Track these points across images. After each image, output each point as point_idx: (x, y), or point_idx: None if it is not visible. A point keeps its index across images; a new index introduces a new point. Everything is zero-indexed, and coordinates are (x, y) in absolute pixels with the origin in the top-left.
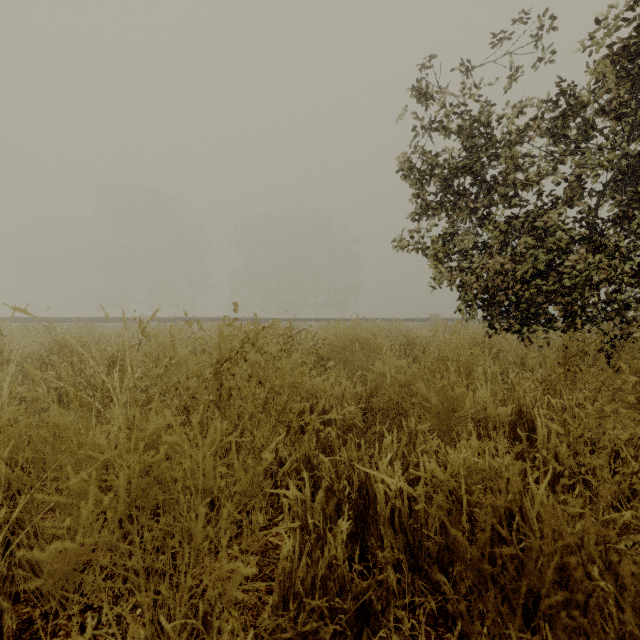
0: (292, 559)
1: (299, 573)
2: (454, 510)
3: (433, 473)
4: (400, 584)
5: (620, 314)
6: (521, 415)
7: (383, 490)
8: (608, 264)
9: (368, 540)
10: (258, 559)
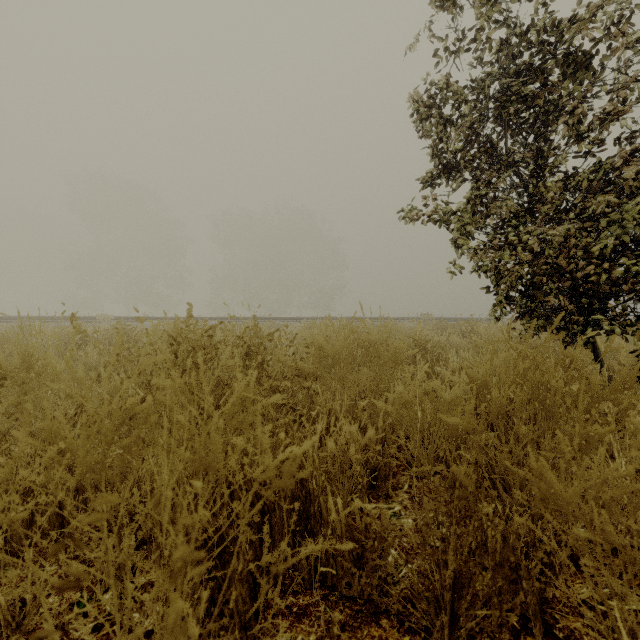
0: None
1: None
2: None
3: None
4: None
5: None
6: None
7: None
8: None
9: None
10: None
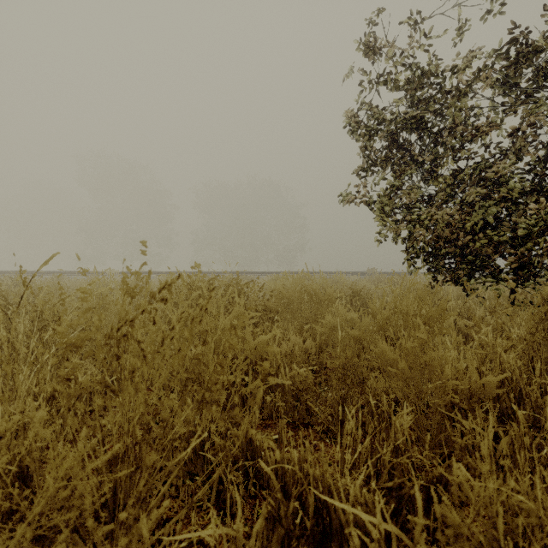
0: None
1: None
2: None
3: (446, 520)
4: None
5: None
6: (504, 382)
7: (359, 541)
8: None
9: None
10: None
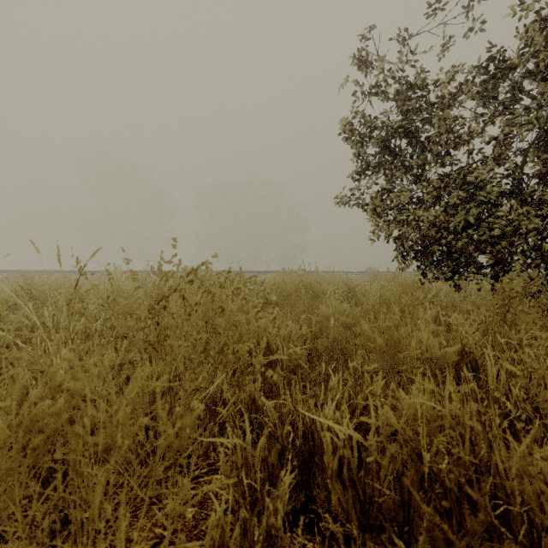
0: (232, 511)
1: (231, 545)
2: (409, 462)
3: (386, 421)
4: (349, 542)
5: (545, 262)
6: (464, 355)
7: (330, 439)
8: (537, 214)
9: (313, 489)
10: (195, 511)
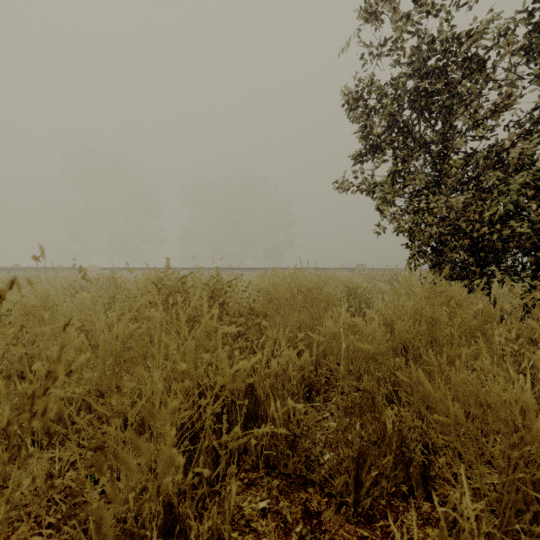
0: None
1: None
2: None
3: None
4: None
5: None
6: None
7: None
8: None
9: None
10: None
